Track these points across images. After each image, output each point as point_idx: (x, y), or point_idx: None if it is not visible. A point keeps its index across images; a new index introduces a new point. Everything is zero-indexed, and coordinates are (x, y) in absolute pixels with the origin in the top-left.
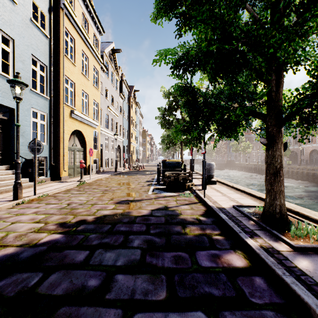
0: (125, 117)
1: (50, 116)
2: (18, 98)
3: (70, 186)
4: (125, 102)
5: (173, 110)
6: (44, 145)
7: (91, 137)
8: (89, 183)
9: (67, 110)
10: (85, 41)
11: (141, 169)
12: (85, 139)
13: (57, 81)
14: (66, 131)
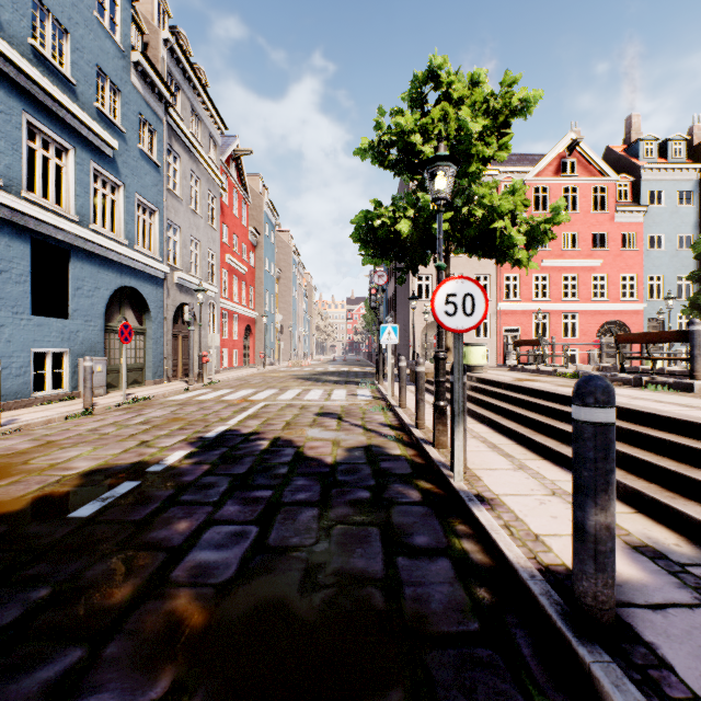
0: None
1: None
2: (660, 320)
3: None
4: None
5: None
6: None
7: None
8: None
9: None
10: None
11: None
12: None
13: None
14: None
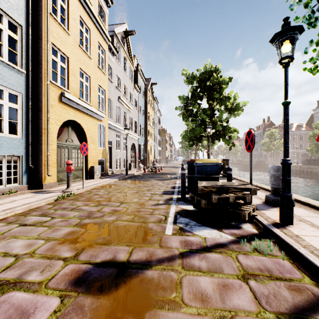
0: (141, 112)
1: (27, 98)
2: None
3: (38, 203)
4: (141, 95)
5: (197, 98)
6: (17, 139)
7: (95, 131)
8: (79, 194)
9: (54, 91)
10: (85, 6)
11: (158, 171)
12: (85, 133)
13: (38, 48)
14: (53, 120)
